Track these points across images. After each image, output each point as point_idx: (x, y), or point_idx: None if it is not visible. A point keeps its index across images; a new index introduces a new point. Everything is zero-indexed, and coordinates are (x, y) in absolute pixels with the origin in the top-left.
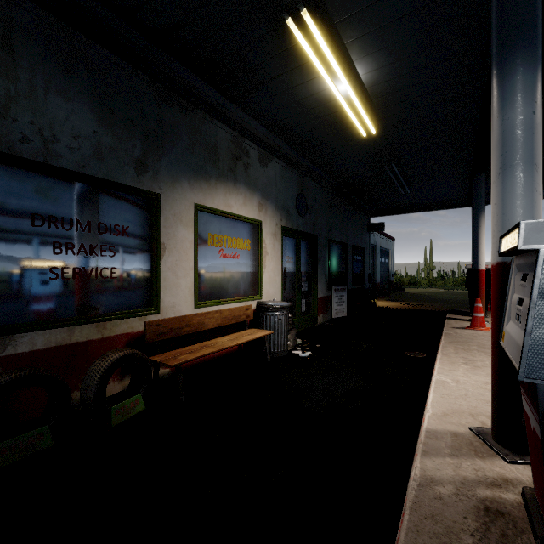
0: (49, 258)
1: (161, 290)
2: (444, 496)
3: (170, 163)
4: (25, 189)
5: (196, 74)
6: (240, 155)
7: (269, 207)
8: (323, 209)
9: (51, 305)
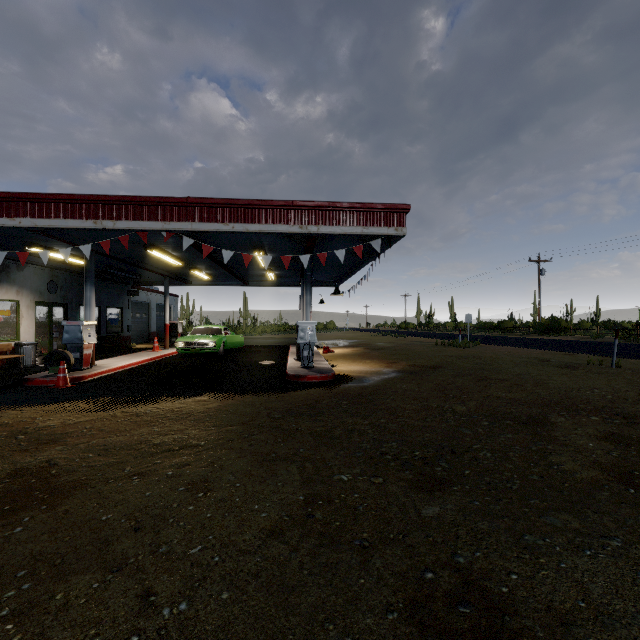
0: None
1: None
2: None
3: None
4: None
5: None
6: (4, 269)
7: (25, 292)
8: (74, 287)
9: None
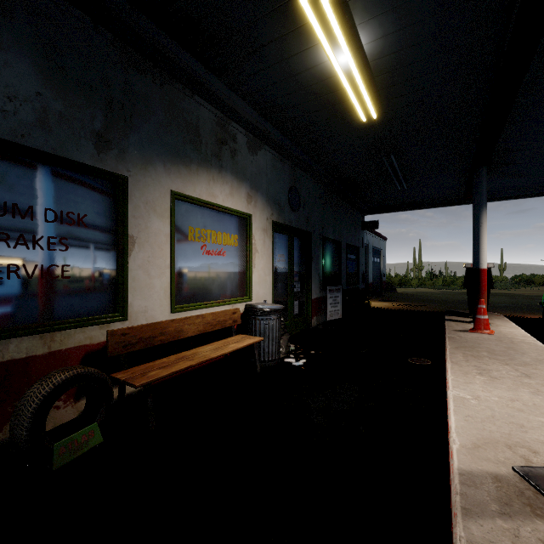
0: None
1: (130, 292)
2: None
3: (141, 141)
4: None
5: (173, 37)
6: (227, 140)
7: (259, 200)
8: (317, 204)
9: None
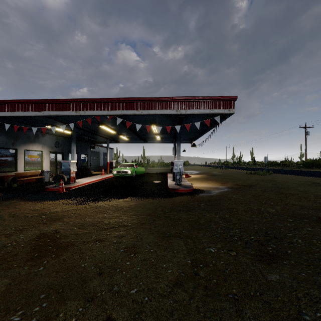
0: None
1: (17, 167)
2: None
3: (19, 142)
4: None
5: (26, 124)
6: (36, 136)
7: (45, 147)
8: (66, 144)
9: None
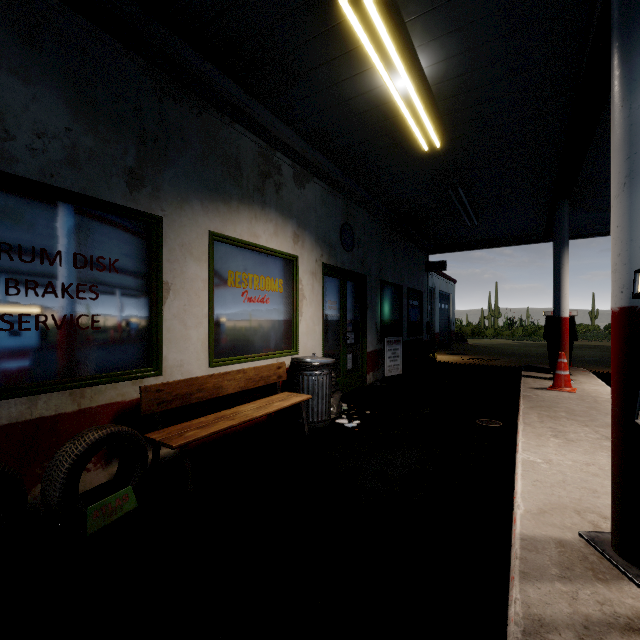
0: None
1: (164, 344)
2: None
3: (176, 177)
4: None
5: (211, 61)
6: (270, 172)
7: (307, 239)
8: (373, 243)
9: (2, 366)
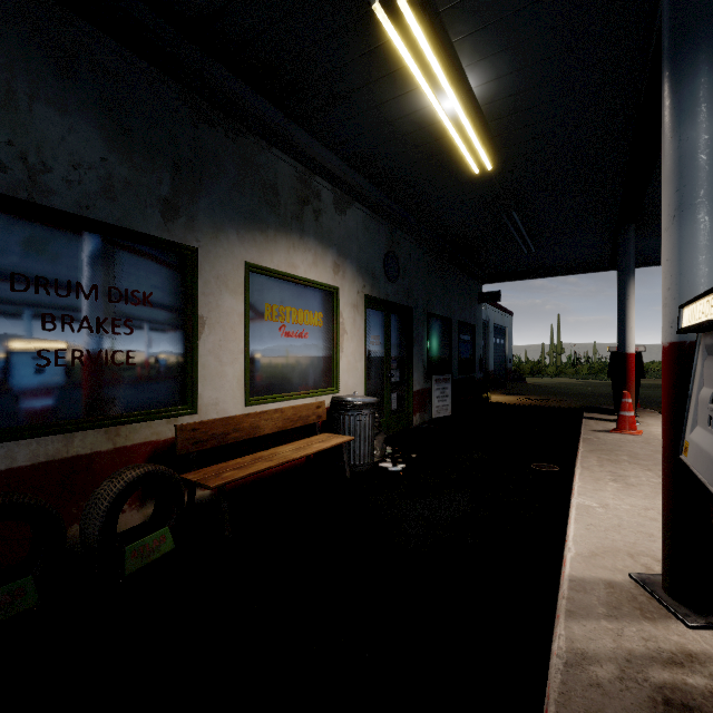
0: (37, 337)
1: (199, 381)
2: (603, 682)
3: (211, 206)
4: (1, 238)
5: (248, 83)
6: (309, 198)
7: (348, 269)
8: (420, 272)
9: (39, 403)
